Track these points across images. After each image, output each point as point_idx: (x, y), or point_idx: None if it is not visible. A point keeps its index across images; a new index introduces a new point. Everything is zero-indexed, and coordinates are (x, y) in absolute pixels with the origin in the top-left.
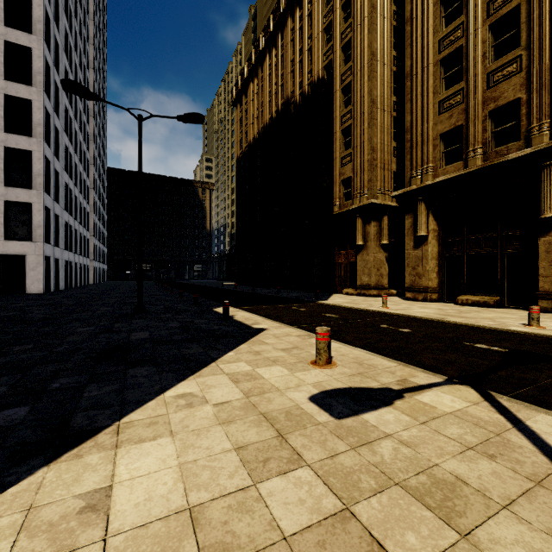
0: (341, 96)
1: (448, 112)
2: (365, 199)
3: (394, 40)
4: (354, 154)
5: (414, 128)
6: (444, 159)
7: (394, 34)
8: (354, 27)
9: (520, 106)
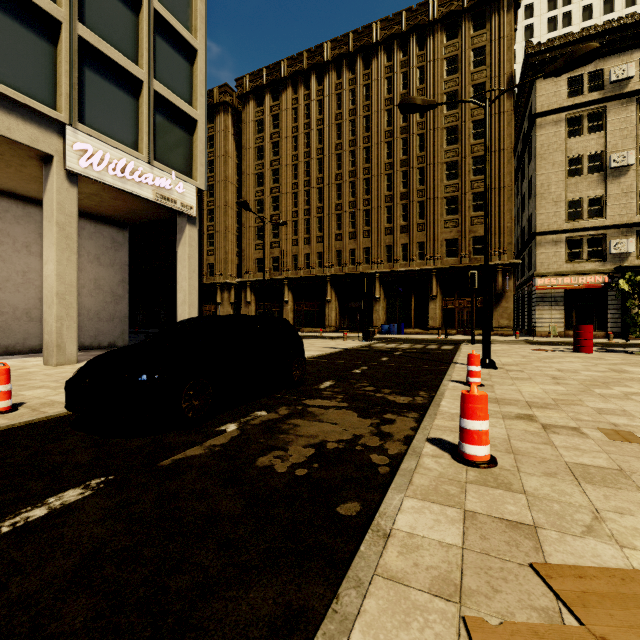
0: (207, 214)
1: (258, 251)
2: (222, 279)
3: (237, 194)
4: (216, 252)
5: (246, 252)
6: (257, 269)
7: (237, 191)
8: (216, 180)
9: (279, 260)
